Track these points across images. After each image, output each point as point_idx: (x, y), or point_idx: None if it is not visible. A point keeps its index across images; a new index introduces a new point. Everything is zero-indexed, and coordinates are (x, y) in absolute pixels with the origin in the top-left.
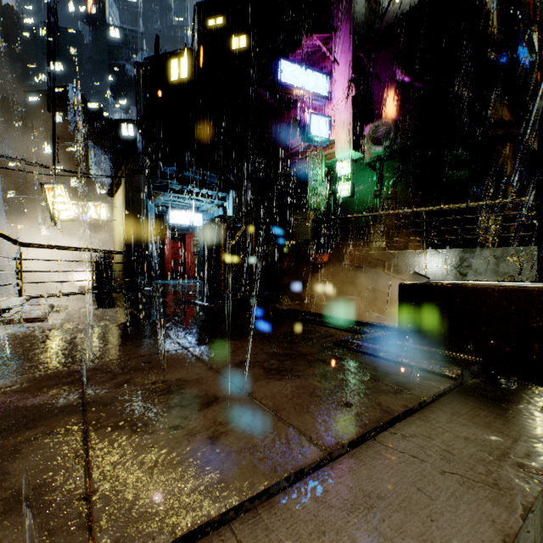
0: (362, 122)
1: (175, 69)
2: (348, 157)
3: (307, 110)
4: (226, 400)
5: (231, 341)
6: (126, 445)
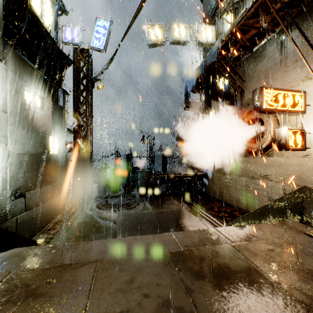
0: None
1: None
2: None
3: None
4: None
5: None
6: (170, 289)
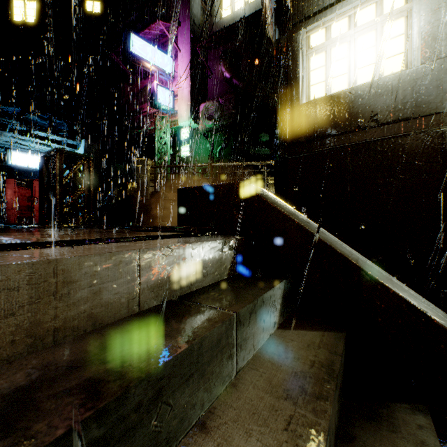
0: (198, 101)
1: (18, 9)
2: (188, 126)
3: (154, 81)
4: (5, 238)
5: (42, 232)
6: None
